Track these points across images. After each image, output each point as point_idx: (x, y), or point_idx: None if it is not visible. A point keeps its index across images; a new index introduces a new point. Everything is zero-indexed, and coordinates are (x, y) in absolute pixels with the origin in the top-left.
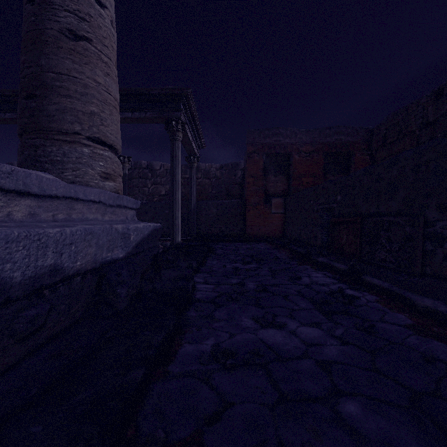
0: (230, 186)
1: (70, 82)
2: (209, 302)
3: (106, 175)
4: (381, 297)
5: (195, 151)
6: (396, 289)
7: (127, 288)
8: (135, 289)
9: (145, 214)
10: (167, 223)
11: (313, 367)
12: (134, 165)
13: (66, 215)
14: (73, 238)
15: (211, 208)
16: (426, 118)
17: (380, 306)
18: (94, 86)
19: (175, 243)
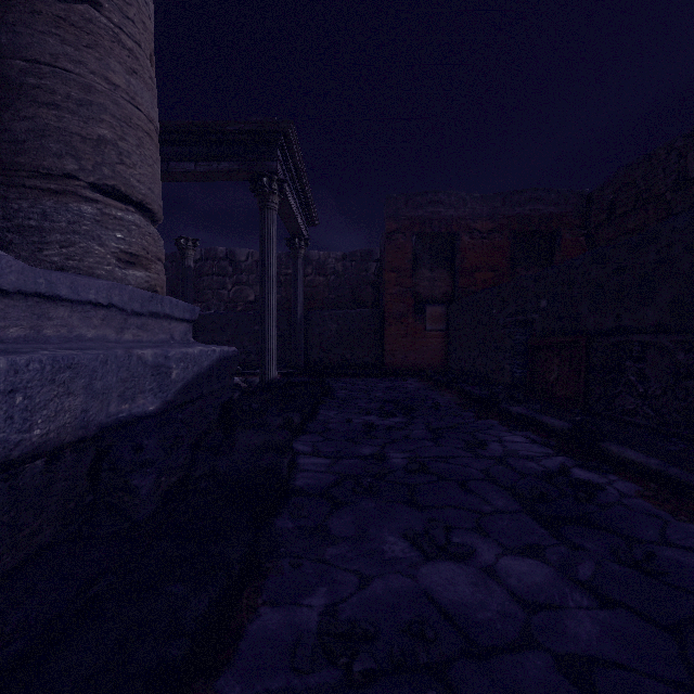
0: (358, 288)
1: (56, 79)
2: (321, 496)
3: (130, 257)
4: (646, 486)
5: (301, 229)
6: (677, 472)
7: (156, 476)
8: (177, 474)
9: (222, 331)
10: (256, 346)
11: (551, 675)
12: (205, 255)
13: (30, 330)
14: (19, 378)
15: (327, 322)
16: (684, 172)
17: (651, 507)
18: (106, 89)
19: (268, 379)
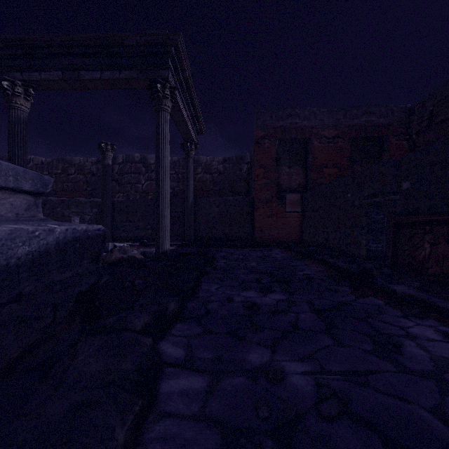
0: (234, 182)
1: None
2: None
3: None
4: None
5: (192, 135)
6: None
7: None
8: None
9: (134, 213)
10: None
11: None
12: (126, 159)
13: None
14: None
15: (212, 206)
16: None
17: None
18: None
19: (161, 251)
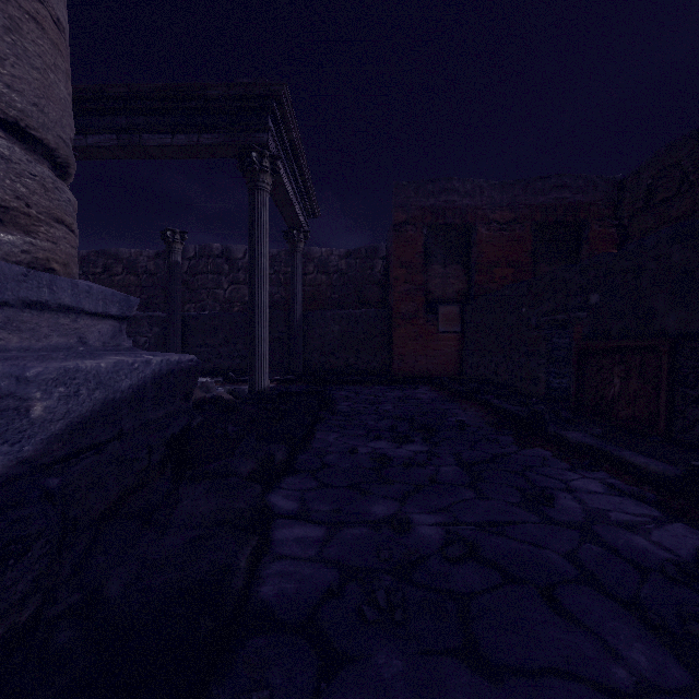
0: (363, 287)
1: None
2: (301, 633)
3: None
4: None
5: (300, 219)
6: None
7: None
8: (7, 617)
9: (213, 333)
10: None
11: None
12: (200, 252)
13: None
14: None
15: (329, 323)
16: None
17: None
18: None
19: (258, 390)
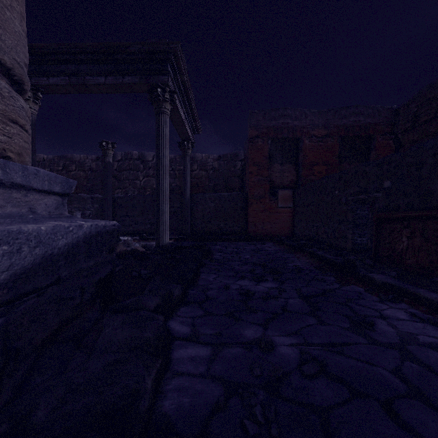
0: (228, 179)
1: None
2: None
3: None
4: None
5: (189, 134)
6: None
7: None
8: None
9: (133, 208)
10: None
11: None
12: (124, 156)
13: None
14: None
15: (208, 202)
16: None
17: None
18: None
19: (161, 245)
